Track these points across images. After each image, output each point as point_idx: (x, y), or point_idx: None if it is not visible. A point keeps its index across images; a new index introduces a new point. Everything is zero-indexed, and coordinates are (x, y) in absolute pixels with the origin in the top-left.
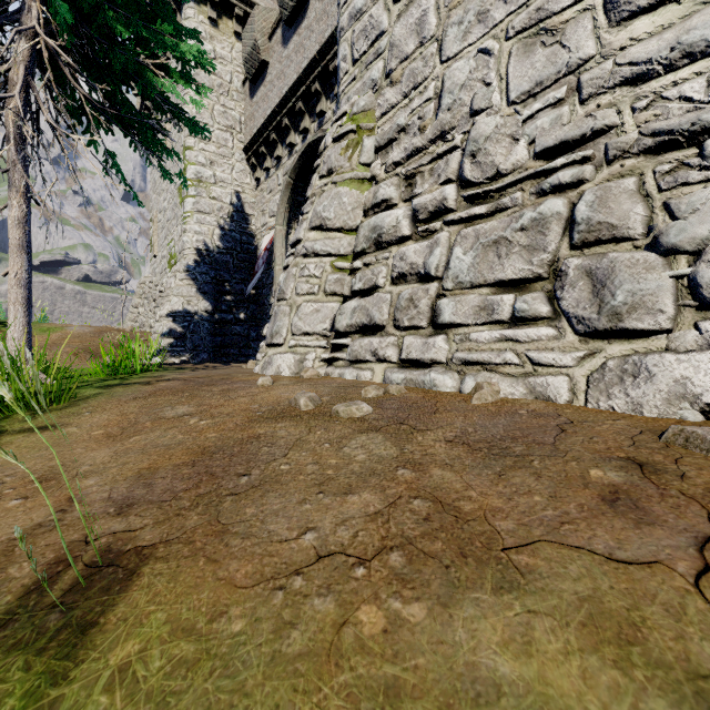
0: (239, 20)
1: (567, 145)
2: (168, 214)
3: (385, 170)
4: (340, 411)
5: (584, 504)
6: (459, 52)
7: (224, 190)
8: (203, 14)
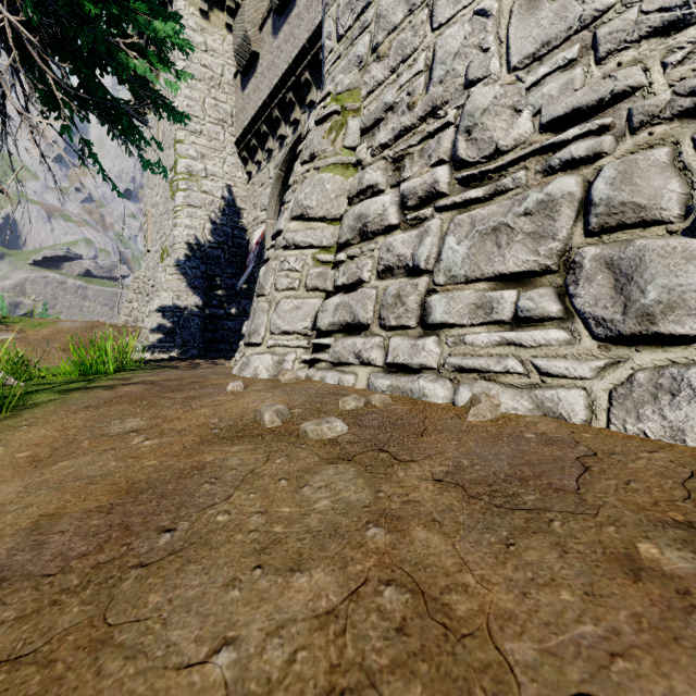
0: (230, 12)
1: (580, 113)
2: (160, 209)
3: (371, 153)
4: (308, 430)
5: (640, 614)
6: (453, 17)
7: (215, 183)
8: (194, 6)
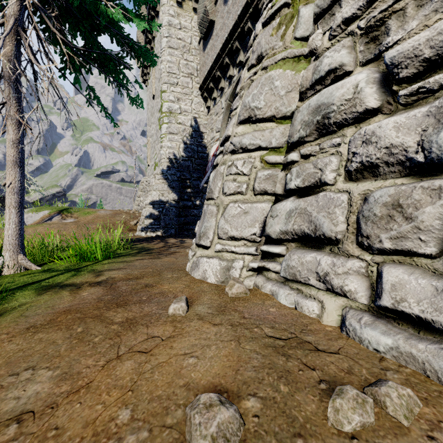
0: None
1: None
2: (154, 138)
3: (330, 35)
4: None
5: None
6: None
7: (186, 117)
8: (173, 0)
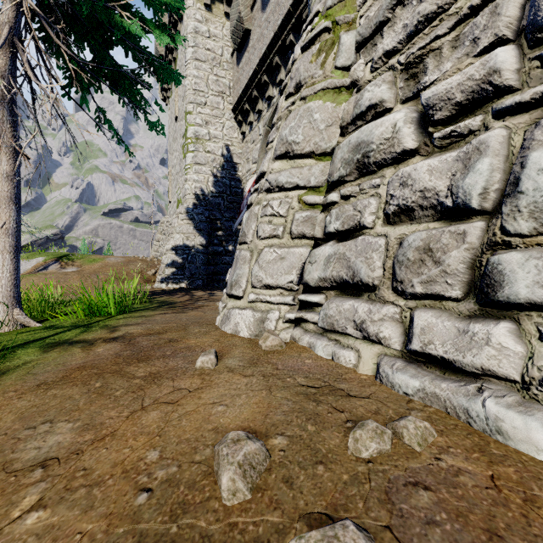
0: (228, 3)
1: None
2: (176, 168)
3: (371, 67)
4: None
5: None
6: None
7: (217, 144)
8: (200, 2)
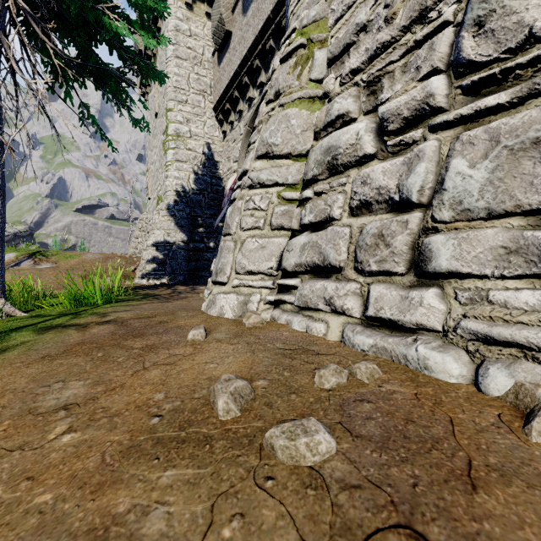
0: (209, 3)
1: None
2: (156, 165)
3: (340, 82)
4: (276, 447)
5: None
6: None
7: (198, 142)
8: (181, 1)
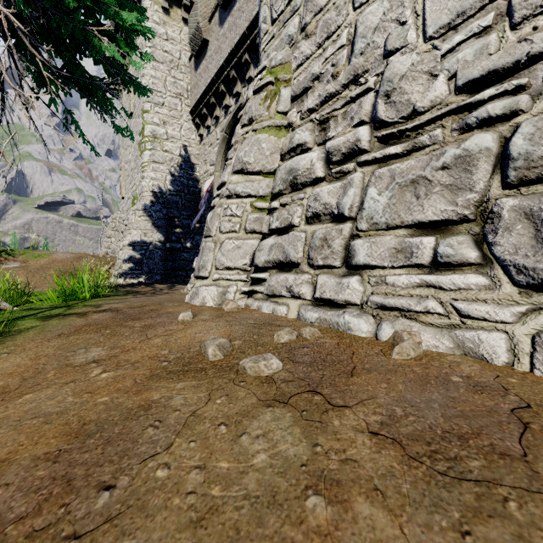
0: (186, 9)
1: (496, 75)
2: (131, 164)
3: (300, 117)
4: (246, 367)
5: None
6: None
7: (174, 144)
8: (158, 5)
